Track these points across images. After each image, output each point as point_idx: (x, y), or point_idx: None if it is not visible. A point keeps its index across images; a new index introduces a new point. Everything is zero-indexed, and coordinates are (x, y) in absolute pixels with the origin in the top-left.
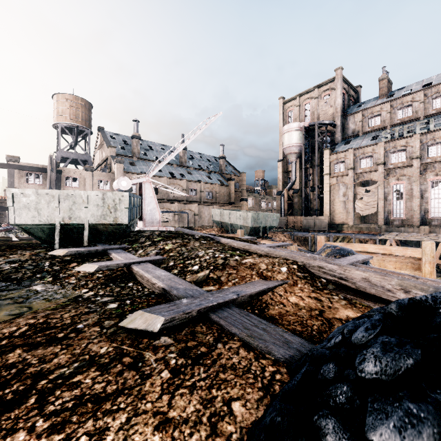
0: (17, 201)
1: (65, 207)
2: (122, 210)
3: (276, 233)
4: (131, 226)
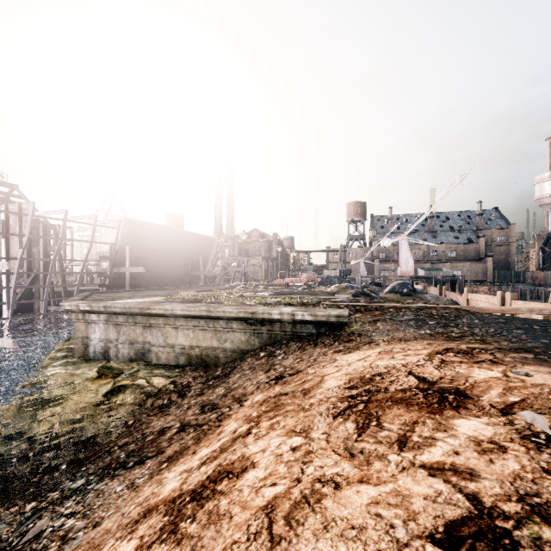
0: (324, 272)
1: (329, 273)
2: (338, 273)
3: (481, 286)
4: (345, 277)
